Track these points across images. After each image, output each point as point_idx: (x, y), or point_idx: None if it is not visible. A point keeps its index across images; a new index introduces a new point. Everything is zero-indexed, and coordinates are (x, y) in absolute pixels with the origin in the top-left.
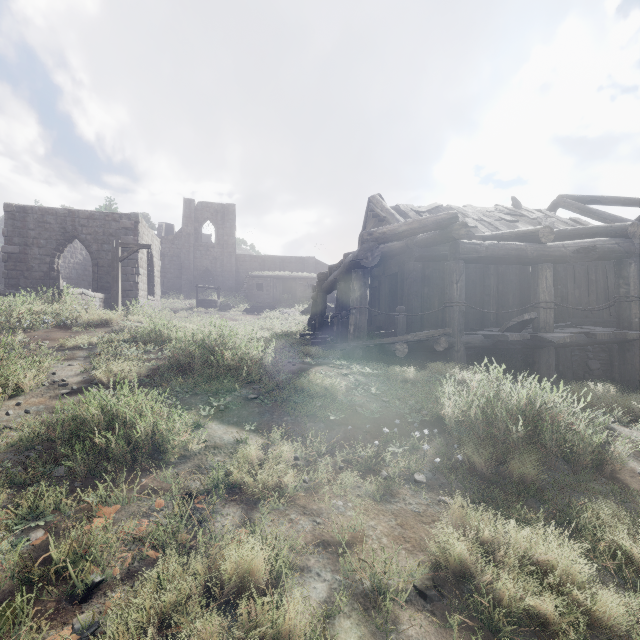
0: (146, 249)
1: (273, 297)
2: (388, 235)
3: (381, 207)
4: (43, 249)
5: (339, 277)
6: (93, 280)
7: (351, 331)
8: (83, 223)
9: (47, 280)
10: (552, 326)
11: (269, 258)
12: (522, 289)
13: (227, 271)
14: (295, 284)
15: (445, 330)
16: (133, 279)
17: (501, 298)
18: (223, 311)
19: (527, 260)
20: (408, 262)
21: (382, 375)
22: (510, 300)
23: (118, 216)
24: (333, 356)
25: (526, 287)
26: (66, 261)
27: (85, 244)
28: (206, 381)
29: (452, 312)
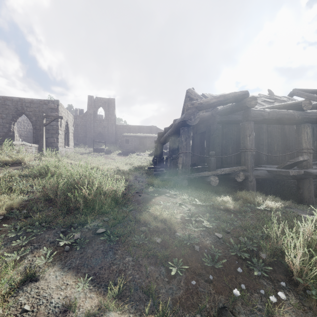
0: (64, 120)
1: (134, 147)
2: (204, 105)
3: (194, 94)
4: (4, 119)
5: (171, 133)
6: (33, 137)
7: (180, 168)
8: (27, 105)
9: (7, 137)
10: (311, 164)
11: (132, 126)
12: (282, 141)
13: (110, 133)
14: (146, 140)
15: (242, 167)
16: (55, 136)
17: (270, 146)
18: (107, 154)
19: (294, 121)
20: (213, 124)
21: (207, 204)
22: (275, 148)
23: (47, 101)
24: (168, 185)
25: (285, 140)
26: (25, 128)
27: (28, 117)
28: (66, 213)
29: (246, 155)
